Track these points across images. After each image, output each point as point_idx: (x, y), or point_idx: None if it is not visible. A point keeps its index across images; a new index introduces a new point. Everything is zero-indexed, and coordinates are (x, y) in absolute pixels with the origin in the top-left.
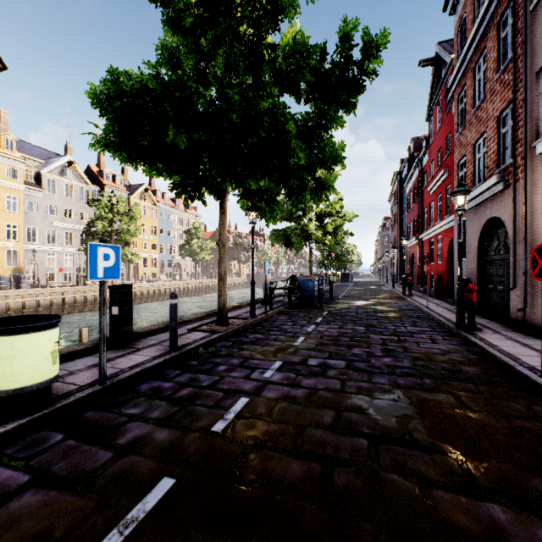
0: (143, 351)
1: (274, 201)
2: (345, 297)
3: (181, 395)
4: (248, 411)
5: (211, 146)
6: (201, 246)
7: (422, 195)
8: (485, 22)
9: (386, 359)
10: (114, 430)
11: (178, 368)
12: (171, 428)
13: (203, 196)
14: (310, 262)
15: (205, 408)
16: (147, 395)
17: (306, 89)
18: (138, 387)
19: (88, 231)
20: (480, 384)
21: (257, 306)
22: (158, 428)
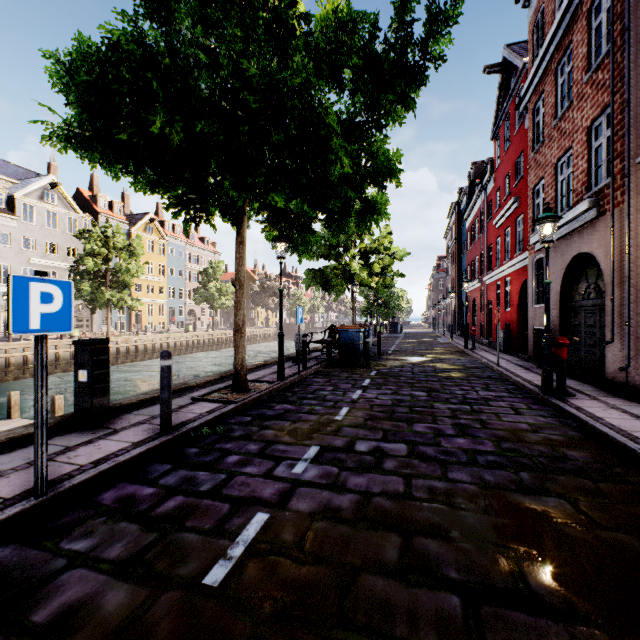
0: (121, 434)
1: (309, 229)
2: (396, 352)
3: (164, 511)
4: (266, 539)
5: (219, 143)
6: (220, 289)
7: (486, 229)
8: (571, 10)
9: (461, 440)
10: (35, 590)
11: (168, 461)
12: (135, 580)
13: (212, 218)
14: (353, 309)
15: (198, 536)
16: (111, 513)
17: (352, 78)
18: (100, 496)
19: (76, 270)
20: (599, 480)
21: (288, 365)
22: (113, 581)
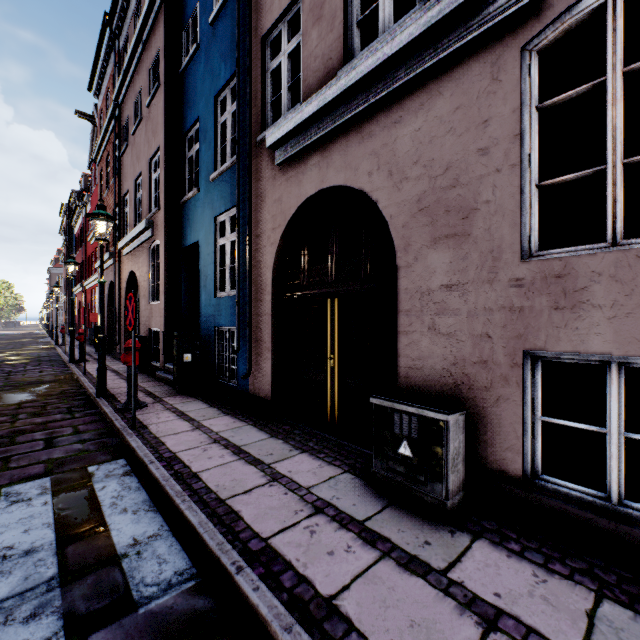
0: None
1: None
2: None
3: None
4: None
5: None
6: None
7: (86, 242)
8: (109, 135)
9: None
10: None
11: None
12: None
13: None
14: None
15: None
16: None
17: None
18: None
19: None
20: (46, 383)
21: None
22: None
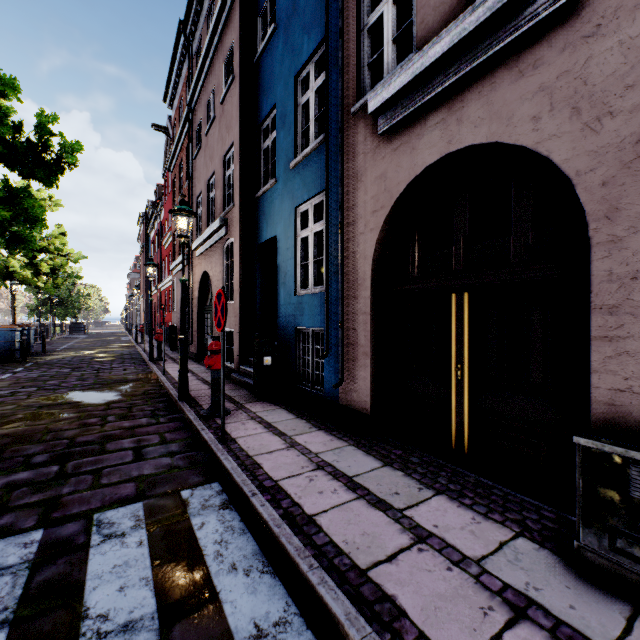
0: None
1: None
2: (66, 349)
3: None
4: None
5: None
6: None
7: (161, 247)
8: (182, 141)
9: (76, 382)
10: None
11: None
12: None
13: None
14: (13, 308)
15: None
16: None
17: None
18: None
19: None
20: (130, 382)
21: None
22: None
